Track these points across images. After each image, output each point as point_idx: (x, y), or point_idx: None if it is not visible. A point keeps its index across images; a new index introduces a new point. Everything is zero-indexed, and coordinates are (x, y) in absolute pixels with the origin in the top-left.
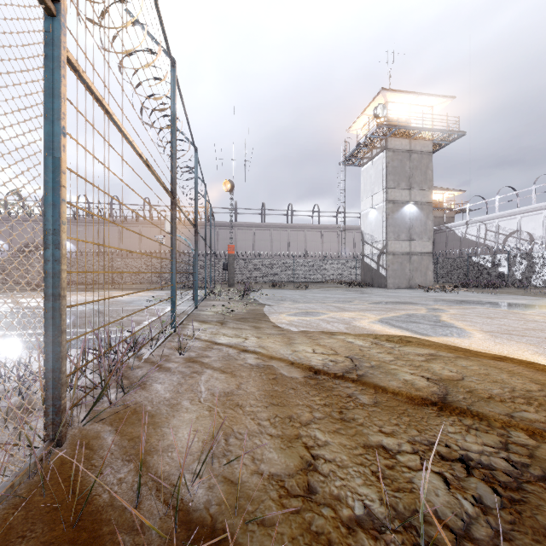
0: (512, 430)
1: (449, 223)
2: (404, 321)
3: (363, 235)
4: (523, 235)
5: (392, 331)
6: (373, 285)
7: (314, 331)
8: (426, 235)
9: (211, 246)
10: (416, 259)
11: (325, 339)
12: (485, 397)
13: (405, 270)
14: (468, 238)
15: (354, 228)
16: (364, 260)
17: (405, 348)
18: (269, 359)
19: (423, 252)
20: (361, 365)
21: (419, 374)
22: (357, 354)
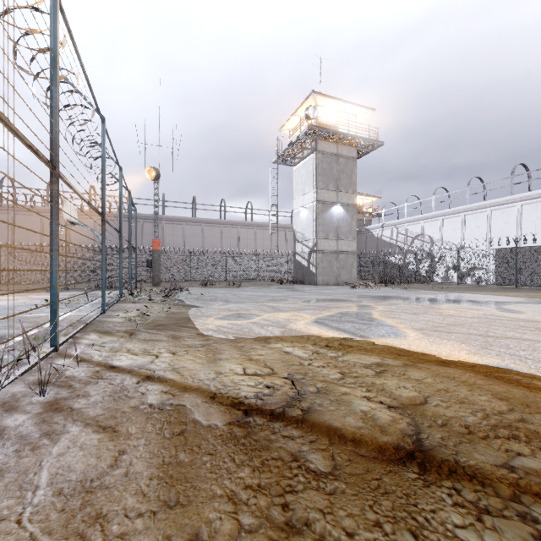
0: (531, 503)
1: (368, 225)
2: (340, 320)
3: (294, 233)
4: (425, 238)
5: (331, 334)
6: (304, 282)
7: (246, 339)
8: (352, 235)
9: (130, 239)
10: (343, 258)
11: (259, 351)
12: (465, 434)
13: (333, 267)
14: (384, 239)
15: (286, 226)
16: (296, 258)
17: (349, 357)
18: (181, 392)
19: (349, 250)
20: (305, 391)
21: (377, 400)
22: (297, 372)
